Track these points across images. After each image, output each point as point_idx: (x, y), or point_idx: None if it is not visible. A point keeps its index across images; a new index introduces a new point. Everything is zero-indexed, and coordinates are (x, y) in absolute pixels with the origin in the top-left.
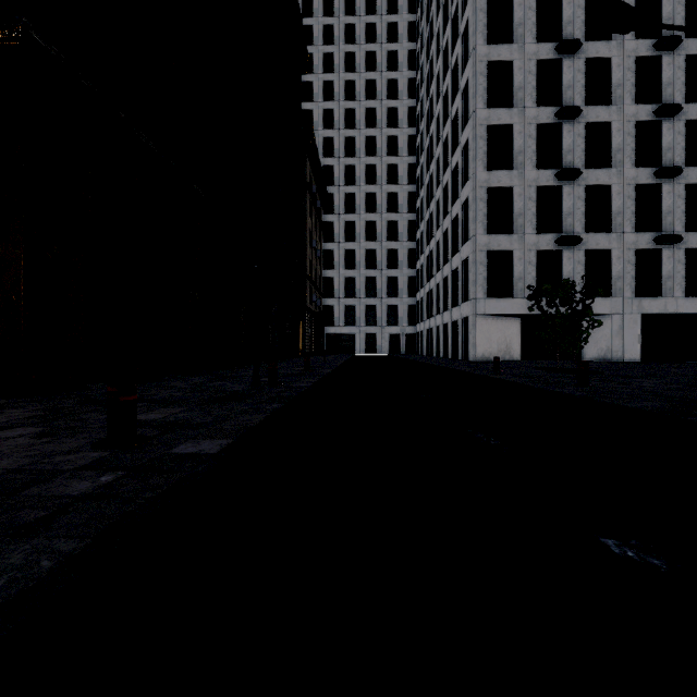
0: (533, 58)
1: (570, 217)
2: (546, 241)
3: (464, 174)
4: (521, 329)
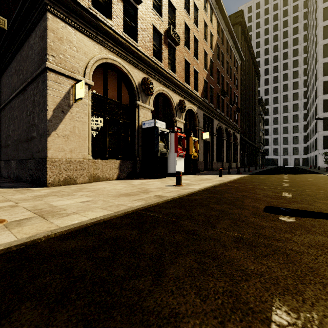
0: None
1: None
2: None
3: (317, 111)
4: None
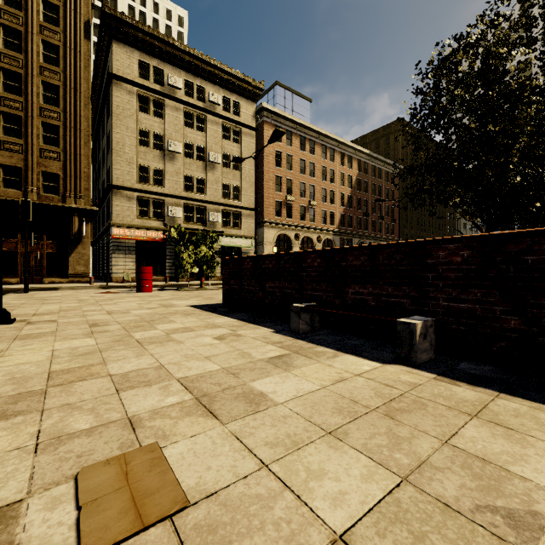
0: None
1: None
2: None
3: None
4: None
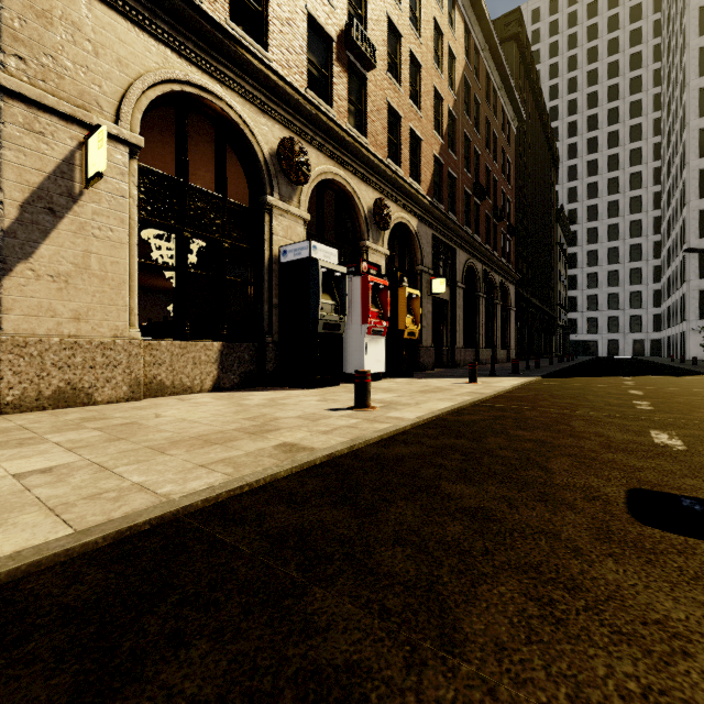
0: None
1: None
2: None
3: (684, 236)
4: None
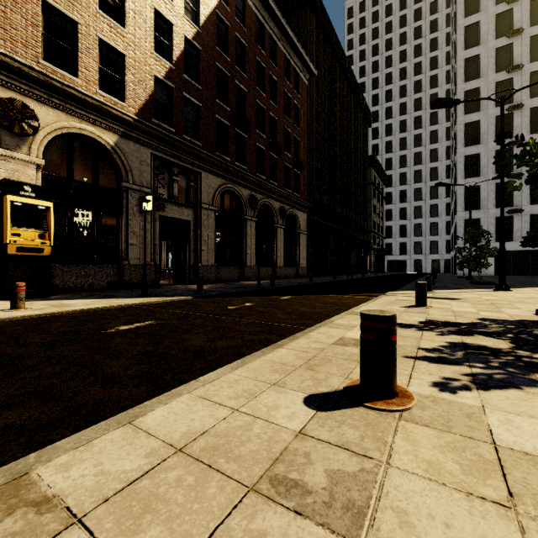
0: (493, 116)
1: (518, 197)
2: None
3: (456, 177)
4: (495, 258)
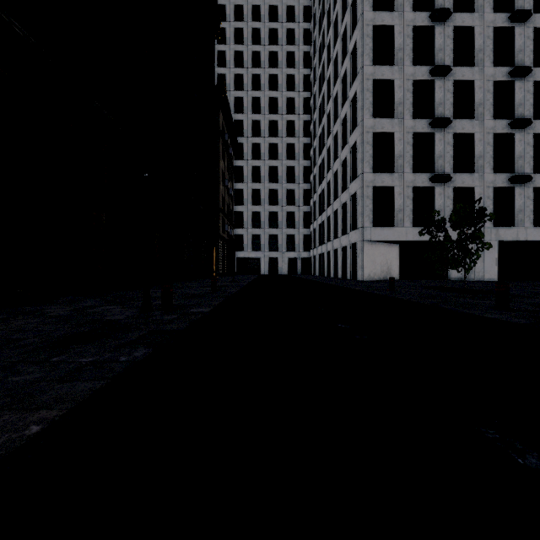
0: (410, 24)
1: (441, 159)
2: (421, 179)
3: (352, 123)
4: (398, 253)
